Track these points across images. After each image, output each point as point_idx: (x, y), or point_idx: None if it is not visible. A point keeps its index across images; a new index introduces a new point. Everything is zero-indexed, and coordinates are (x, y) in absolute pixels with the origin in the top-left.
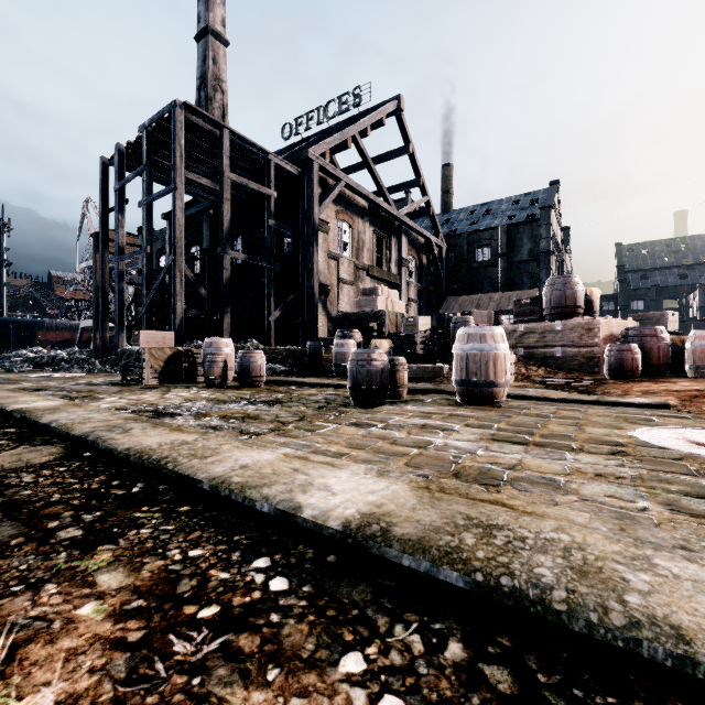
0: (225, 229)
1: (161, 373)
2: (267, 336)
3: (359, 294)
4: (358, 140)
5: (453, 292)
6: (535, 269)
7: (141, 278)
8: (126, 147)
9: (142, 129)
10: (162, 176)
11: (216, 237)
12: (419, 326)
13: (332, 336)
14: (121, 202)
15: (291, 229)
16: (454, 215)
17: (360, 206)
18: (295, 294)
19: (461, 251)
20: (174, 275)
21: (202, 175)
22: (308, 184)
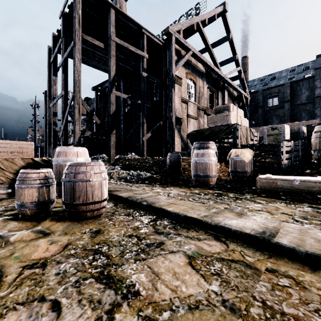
0: (111, 76)
1: (11, 186)
2: (141, 150)
3: (200, 125)
4: (200, 26)
5: (252, 125)
6: (312, 108)
7: (85, 123)
8: (57, 34)
9: (60, 14)
10: (83, 57)
11: (118, 97)
12: (284, 135)
13: (183, 151)
14: (55, 69)
15: (157, 80)
16: (250, 83)
17: (200, 71)
18: (160, 123)
19: (257, 101)
20: (74, 107)
21: (104, 54)
22: (169, 51)
